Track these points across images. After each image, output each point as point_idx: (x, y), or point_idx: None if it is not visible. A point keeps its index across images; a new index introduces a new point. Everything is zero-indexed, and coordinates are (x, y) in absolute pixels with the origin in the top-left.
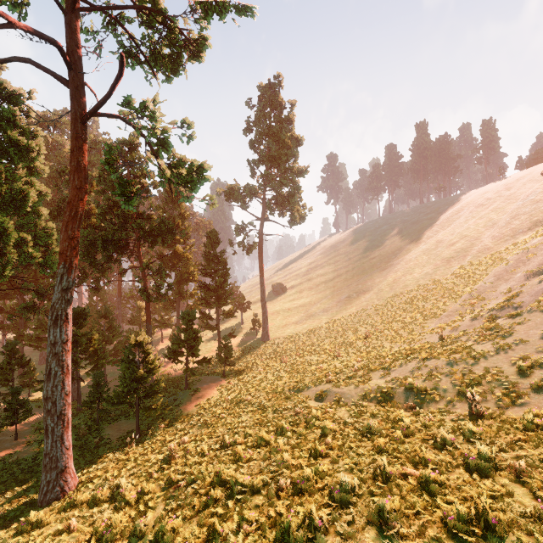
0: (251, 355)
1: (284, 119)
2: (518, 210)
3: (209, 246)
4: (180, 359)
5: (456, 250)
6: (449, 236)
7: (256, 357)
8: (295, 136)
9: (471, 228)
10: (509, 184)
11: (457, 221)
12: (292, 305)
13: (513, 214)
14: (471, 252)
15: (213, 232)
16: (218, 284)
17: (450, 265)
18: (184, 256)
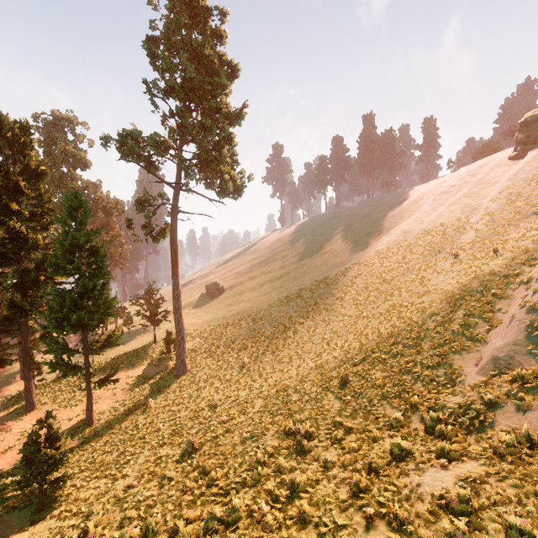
0: (148, 410)
1: (210, 33)
2: (512, 190)
3: (65, 221)
4: (22, 420)
5: (437, 240)
6: (417, 225)
7: (154, 416)
8: (227, 61)
9: (445, 215)
10: (472, 171)
11: (421, 210)
12: (228, 311)
13: (506, 194)
14: (459, 242)
15: (74, 197)
16: (81, 290)
17: (434, 258)
18: (29, 240)
